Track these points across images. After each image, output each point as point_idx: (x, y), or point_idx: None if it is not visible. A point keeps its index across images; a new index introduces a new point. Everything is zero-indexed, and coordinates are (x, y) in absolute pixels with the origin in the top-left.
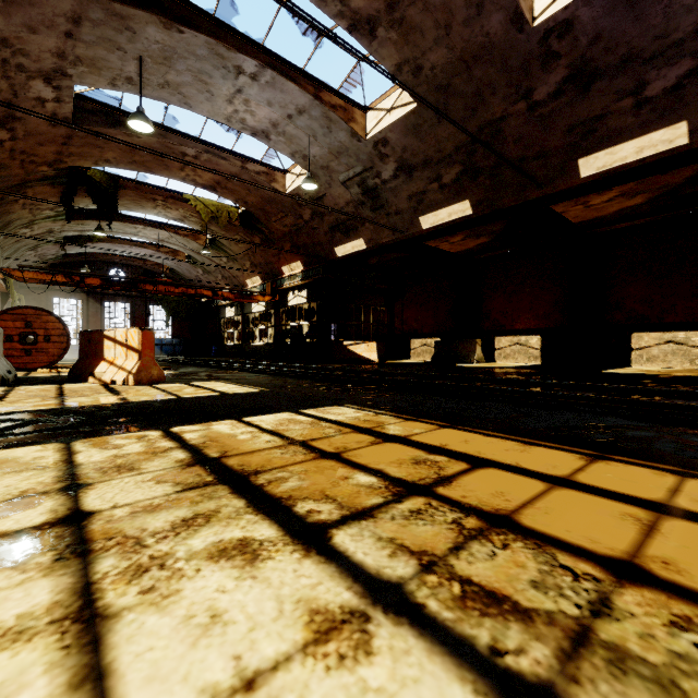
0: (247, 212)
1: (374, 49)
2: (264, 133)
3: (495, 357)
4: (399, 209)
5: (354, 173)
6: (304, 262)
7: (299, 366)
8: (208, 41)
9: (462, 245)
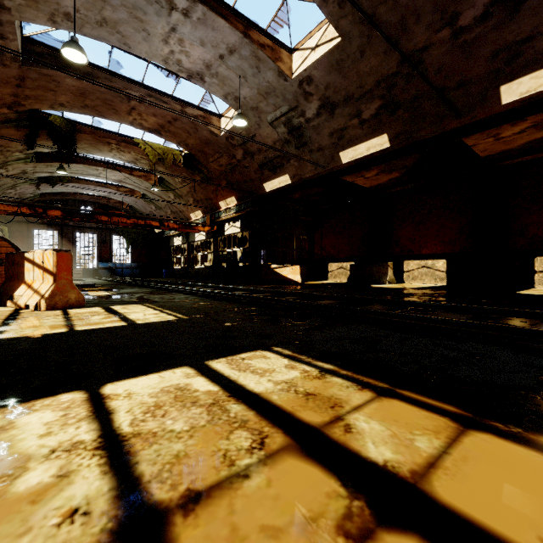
0: (188, 154)
1: None
2: (199, 75)
3: (404, 278)
4: (321, 146)
5: (281, 113)
6: (238, 197)
7: (230, 288)
8: None
9: (376, 180)
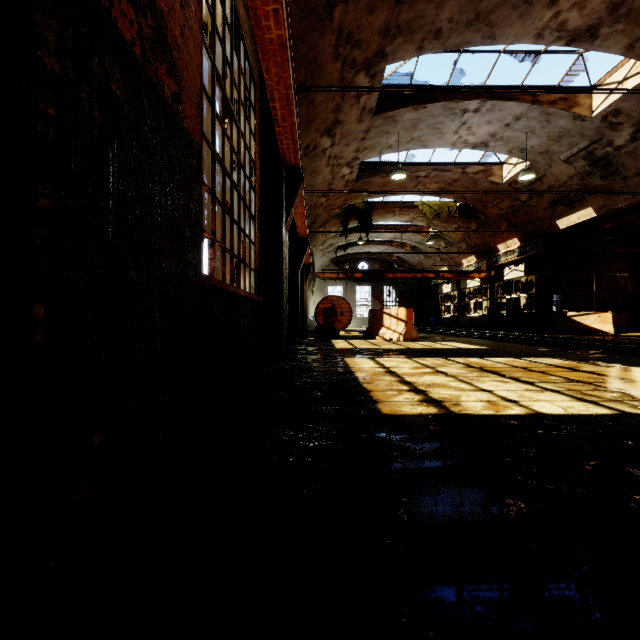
0: (464, 204)
1: (596, 46)
2: (483, 144)
3: None
4: None
5: (578, 149)
6: (521, 238)
7: (516, 335)
8: (443, 104)
9: None
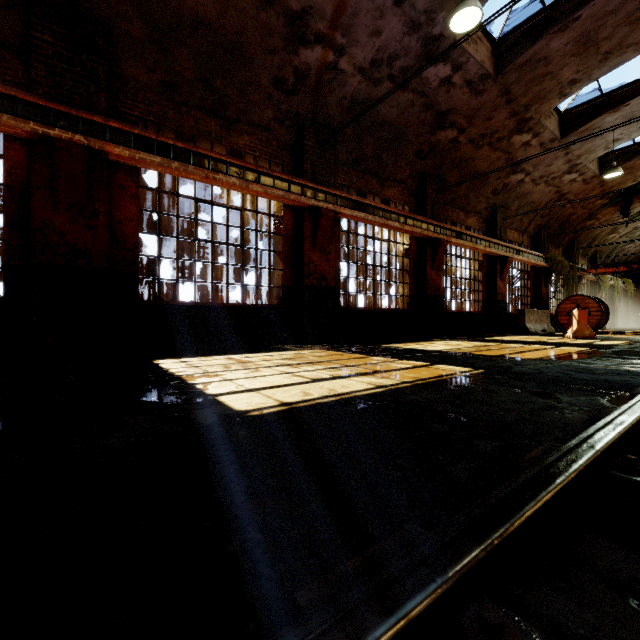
0: None
1: None
2: None
3: None
4: None
5: None
6: None
7: None
8: None
9: None
